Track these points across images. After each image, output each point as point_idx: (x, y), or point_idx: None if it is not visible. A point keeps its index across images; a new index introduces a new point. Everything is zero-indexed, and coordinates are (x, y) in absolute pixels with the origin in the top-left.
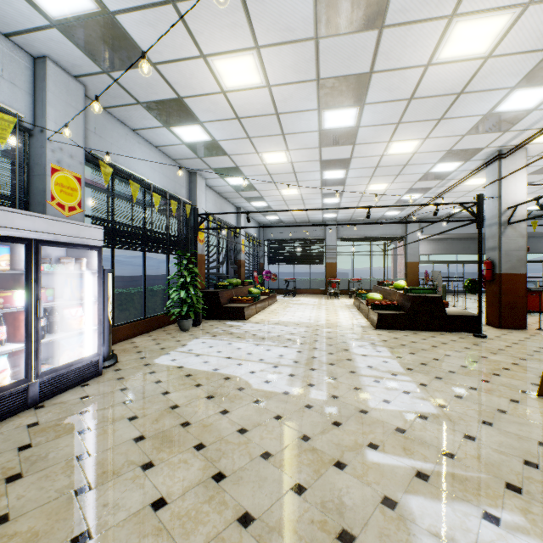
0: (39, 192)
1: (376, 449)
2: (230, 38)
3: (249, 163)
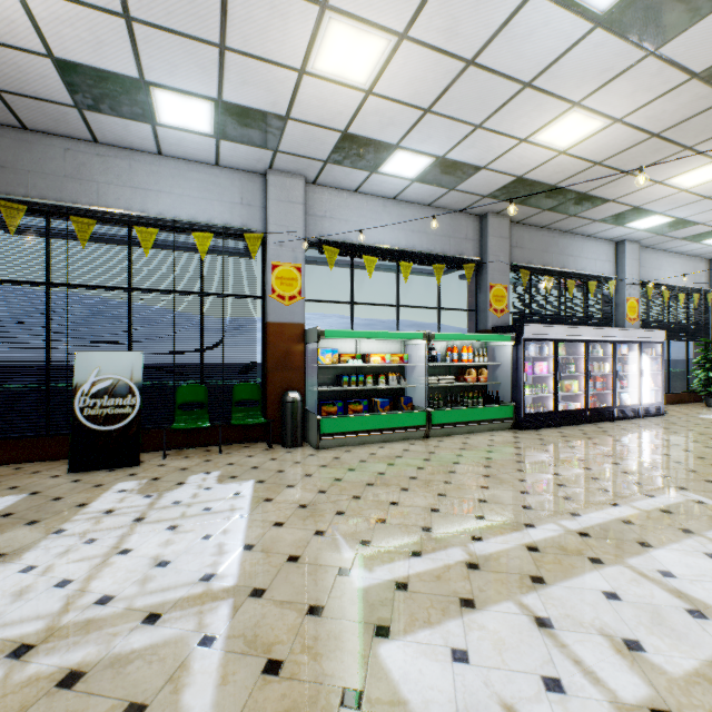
0: (619, 313)
1: None
2: None
3: None
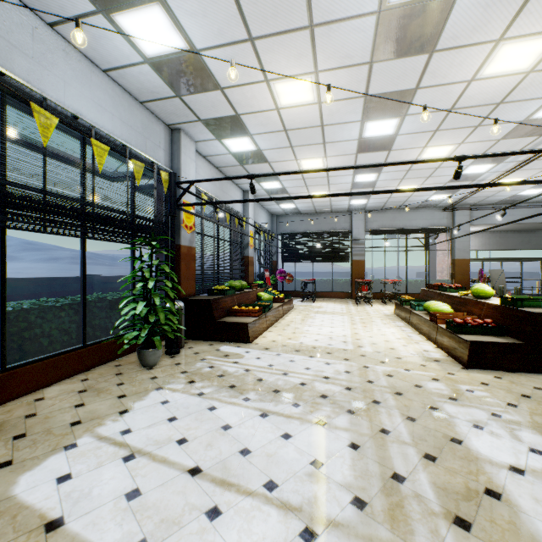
0: None
1: None
2: None
3: (255, 106)
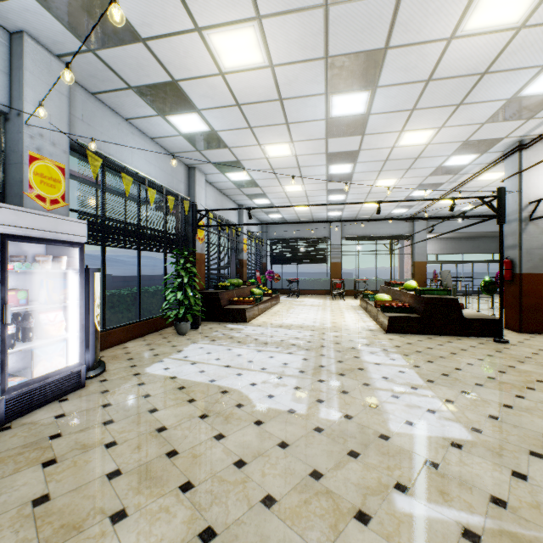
0: (16, 182)
1: (405, 492)
2: (227, 6)
3: (251, 156)
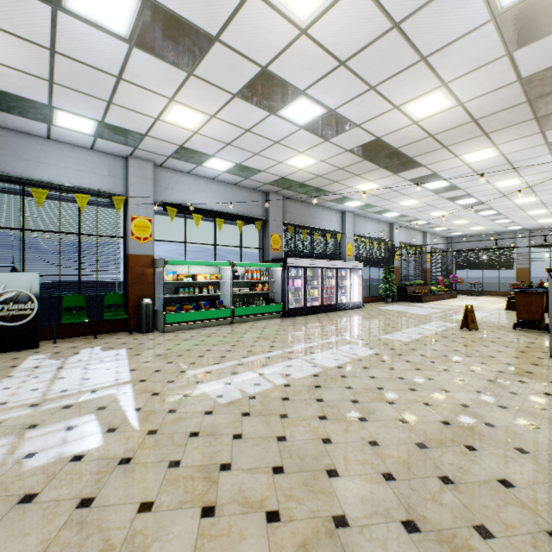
0: (343, 252)
1: (438, 319)
2: (404, 200)
3: (423, 217)
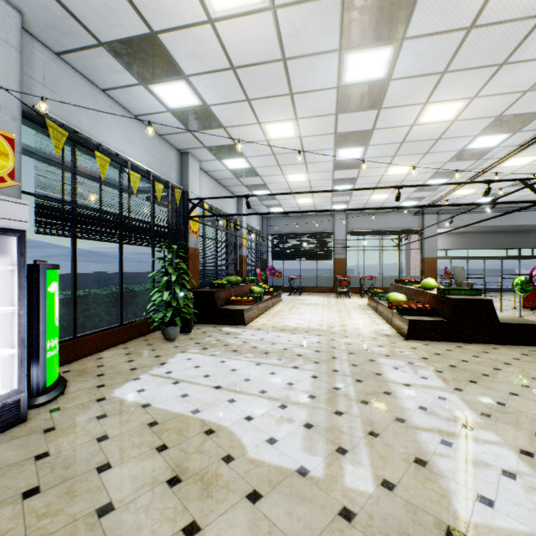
0: None
1: None
2: None
3: (250, 138)
